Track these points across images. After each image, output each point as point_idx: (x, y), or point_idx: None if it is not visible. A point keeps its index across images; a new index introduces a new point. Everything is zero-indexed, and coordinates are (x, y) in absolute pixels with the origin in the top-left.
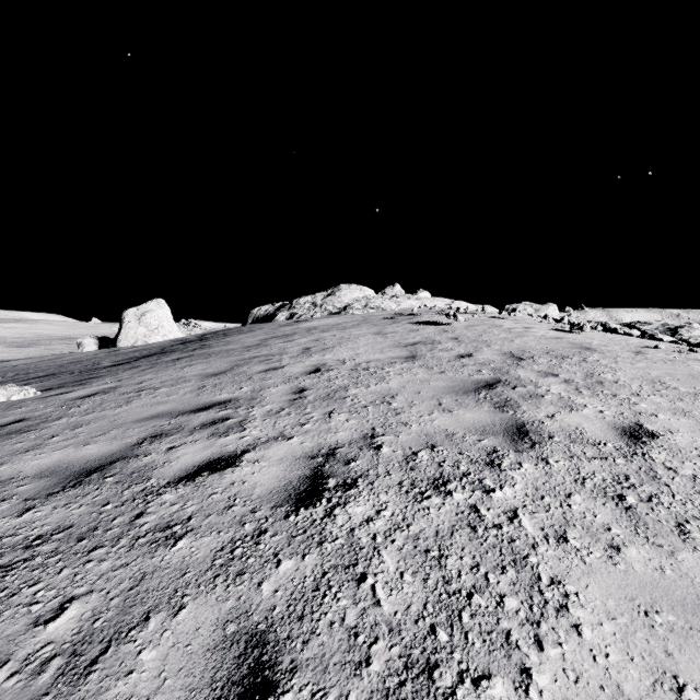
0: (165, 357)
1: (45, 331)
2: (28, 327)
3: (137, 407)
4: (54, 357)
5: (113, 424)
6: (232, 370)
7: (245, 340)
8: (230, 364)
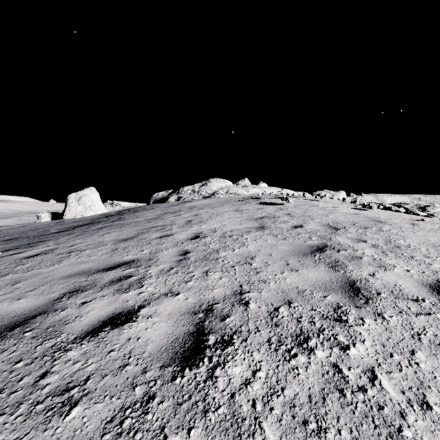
0: (93, 226)
1: (19, 208)
2: (8, 205)
3: (65, 265)
4: (20, 225)
5: (44, 281)
6: (137, 236)
7: (148, 215)
8: (136, 232)
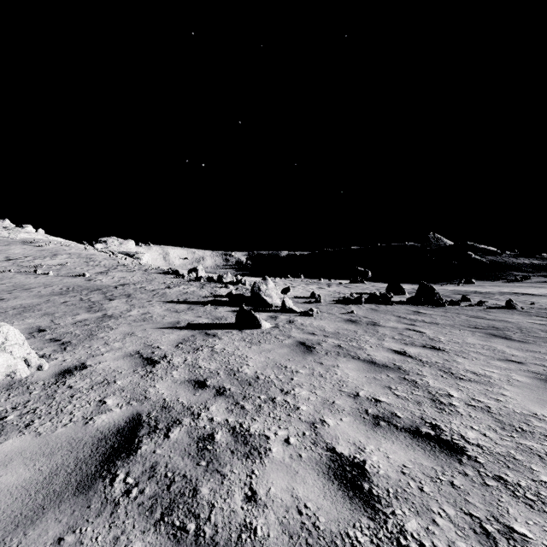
0: None
1: None
2: None
3: None
4: None
5: None
6: None
7: None
8: None
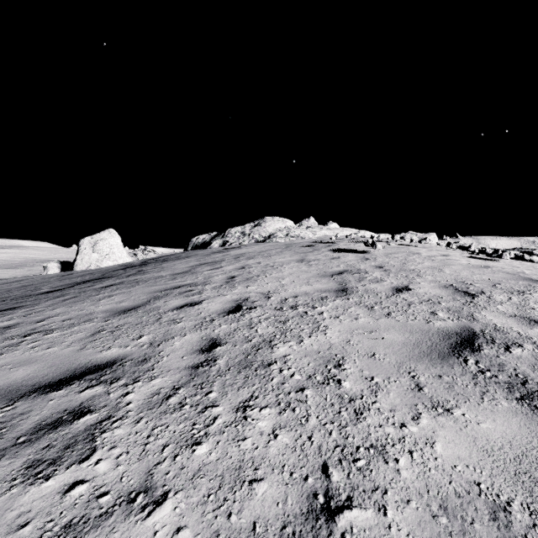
0: (99, 283)
1: (32, 256)
2: (19, 252)
3: None
4: (18, 279)
5: None
6: (146, 304)
7: (177, 266)
8: (148, 296)
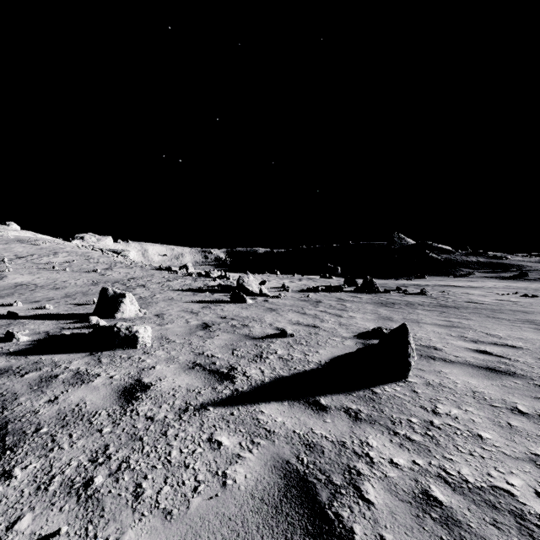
0: None
1: None
2: None
3: None
4: None
5: None
6: None
7: None
8: None
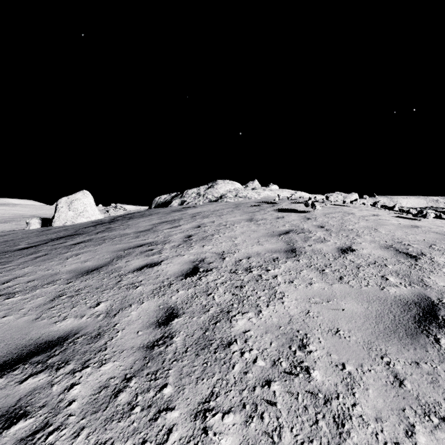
0: (70, 240)
1: (19, 212)
2: (9, 209)
3: None
4: (3, 234)
5: None
6: (109, 264)
7: (141, 224)
8: (112, 255)
